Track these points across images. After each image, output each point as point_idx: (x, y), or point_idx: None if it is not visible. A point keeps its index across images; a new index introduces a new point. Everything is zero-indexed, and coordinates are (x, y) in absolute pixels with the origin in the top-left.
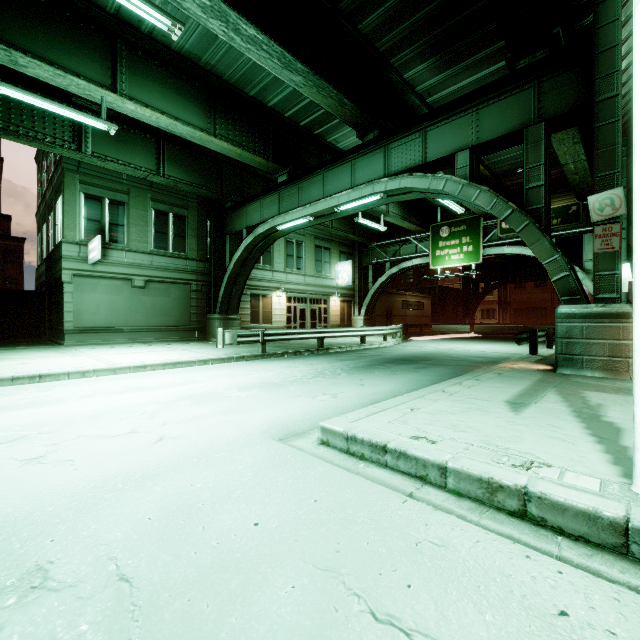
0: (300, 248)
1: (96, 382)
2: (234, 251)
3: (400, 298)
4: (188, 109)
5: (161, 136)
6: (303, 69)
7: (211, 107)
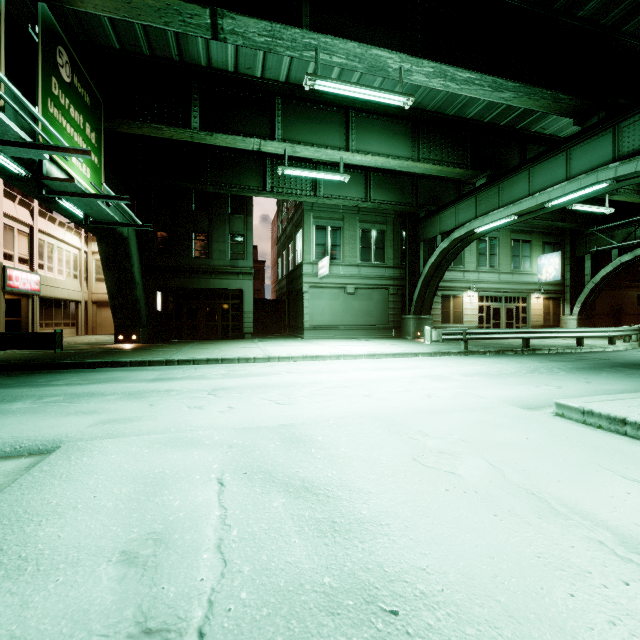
0: (493, 245)
1: (351, 363)
2: (427, 256)
3: (635, 292)
4: (397, 145)
5: (368, 168)
6: (514, 85)
7: (415, 137)
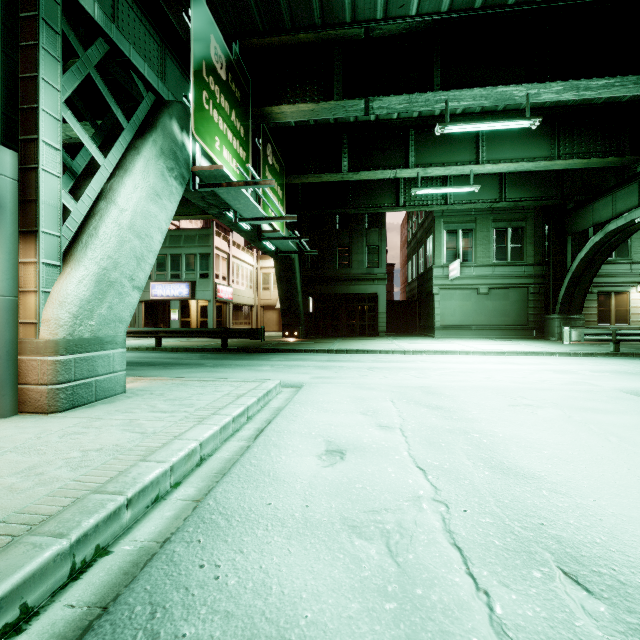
0: None
1: (479, 358)
2: (576, 251)
3: None
4: (532, 147)
5: None
6: None
7: (554, 134)
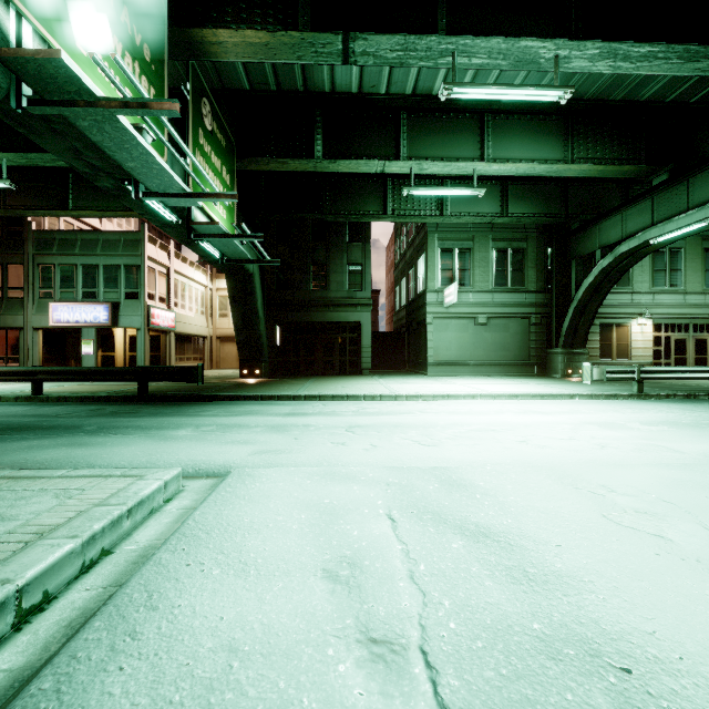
0: (676, 257)
1: (491, 404)
2: (581, 277)
3: None
4: (544, 146)
5: (504, 178)
6: None
7: (568, 133)
